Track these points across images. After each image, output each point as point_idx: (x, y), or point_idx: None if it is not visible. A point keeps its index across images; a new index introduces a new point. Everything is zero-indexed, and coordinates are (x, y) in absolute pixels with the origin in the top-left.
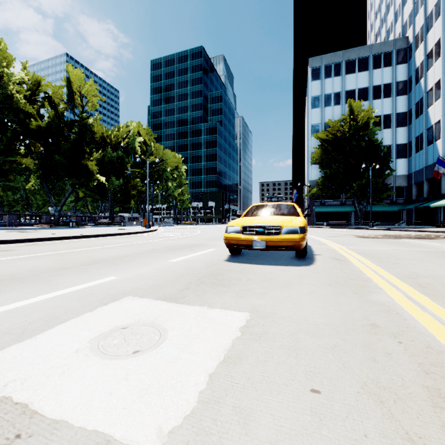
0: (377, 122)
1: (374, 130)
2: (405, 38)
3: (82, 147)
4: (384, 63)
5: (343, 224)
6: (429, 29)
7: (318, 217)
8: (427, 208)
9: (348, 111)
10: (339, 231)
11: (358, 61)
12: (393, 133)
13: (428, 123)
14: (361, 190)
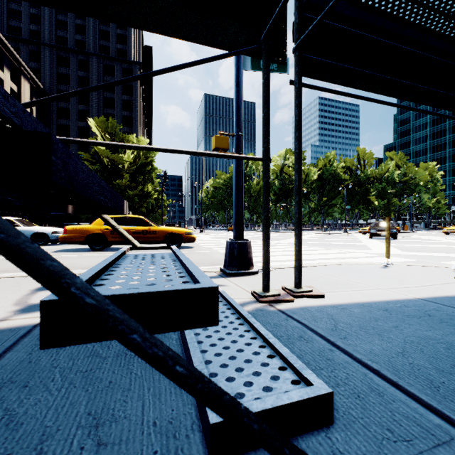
0: None
1: None
2: None
3: (368, 190)
4: None
5: None
6: None
7: None
8: None
9: None
10: None
11: None
12: None
13: None
14: None
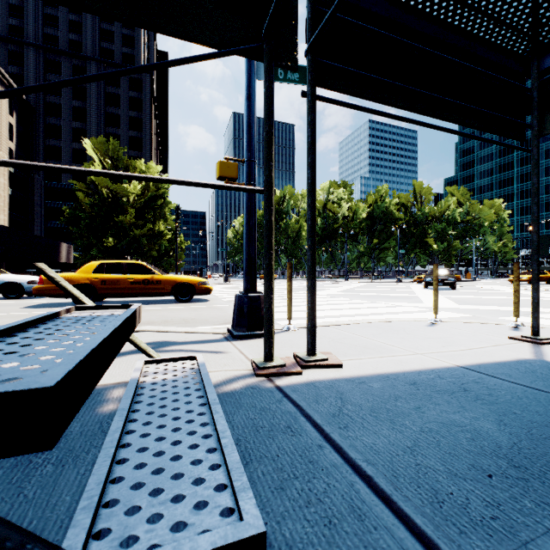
0: None
1: None
2: None
3: (426, 231)
4: None
5: None
6: None
7: None
8: None
9: None
10: None
11: None
12: None
13: None
14: None
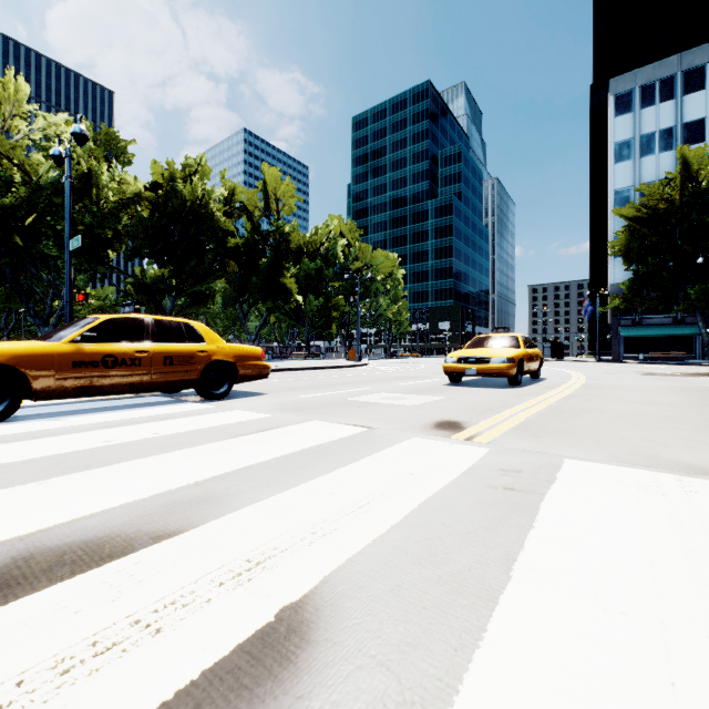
0: None
1: None
2: None
3: (280, 263)
4: None
5: (680, 357)
6: None
7: (627, 345)
8: None
9: (679, 166)
10: (639, 368)
11: None
12: None
13: None
14: (707, 298)
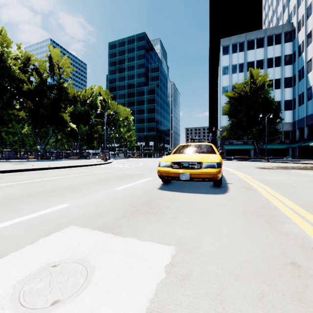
0: (270, 84)
1: (268, 90)
2: (290, 23)
3: (59, 103)
4: (275, 42)
5: (246, 158)
6: (308, 16)
7: (227, 153)
8: (307, 147)
9: (249, 76)
10: (243, 163)
11: (256, 41)
12: (282, 92)
13: (308, 84)
14: (259, 133)
